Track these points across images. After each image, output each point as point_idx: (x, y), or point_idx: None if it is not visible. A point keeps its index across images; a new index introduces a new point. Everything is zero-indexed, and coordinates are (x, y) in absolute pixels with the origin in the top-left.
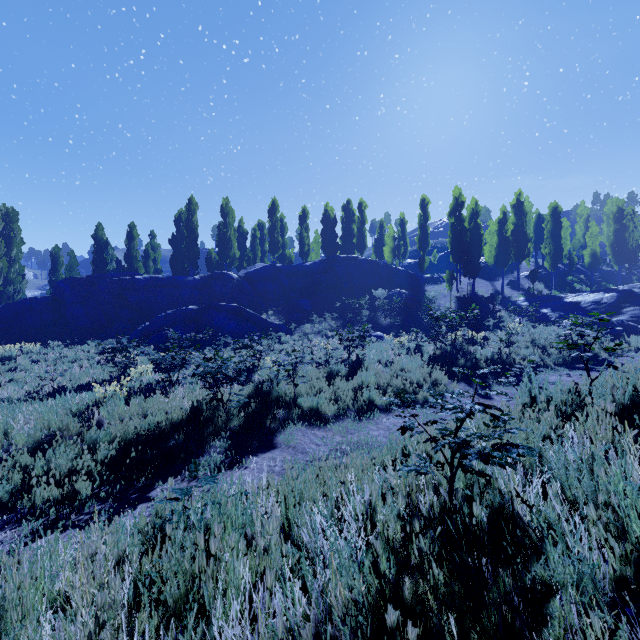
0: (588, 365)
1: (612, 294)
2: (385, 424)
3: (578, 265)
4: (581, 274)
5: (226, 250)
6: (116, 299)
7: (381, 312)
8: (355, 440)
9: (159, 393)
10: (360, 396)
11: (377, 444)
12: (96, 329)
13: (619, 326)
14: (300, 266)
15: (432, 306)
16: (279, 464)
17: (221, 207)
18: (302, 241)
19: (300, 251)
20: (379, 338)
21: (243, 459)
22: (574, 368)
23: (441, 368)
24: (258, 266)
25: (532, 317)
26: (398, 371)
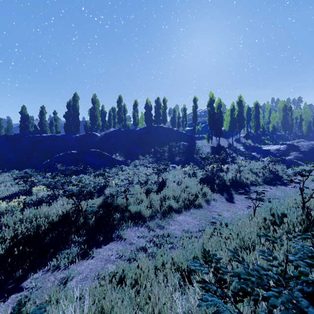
0: (278, 182)
1: (284, 146)
2: (178, 221)
3: (266, 131)
4: (267, 136)
5: (94, 121)
6: (31, 147)
7: (174, 154)
8: (161, 233)
9: (47, 203)
10: (164, 204)
11: (174, 236)
12: (19, 163)
13: (289, 161)
14: (133, 130)
15: (201, 152)
16: (114, 253)
17: (92, 99)
18: (134, 117)
19: (133, 122)
20: (173, 167)
21: (91, 251)
22: (272, 184)
23: (207, 186)
24: (111, 130)
25: (248, 157)
26: (184, 188)
